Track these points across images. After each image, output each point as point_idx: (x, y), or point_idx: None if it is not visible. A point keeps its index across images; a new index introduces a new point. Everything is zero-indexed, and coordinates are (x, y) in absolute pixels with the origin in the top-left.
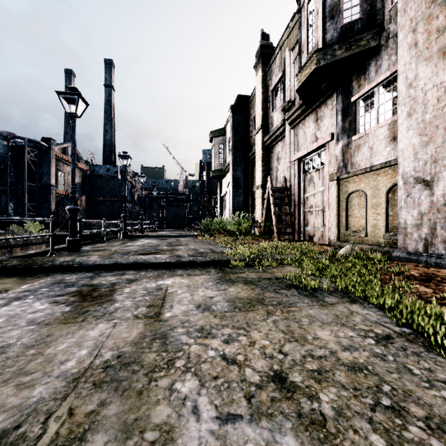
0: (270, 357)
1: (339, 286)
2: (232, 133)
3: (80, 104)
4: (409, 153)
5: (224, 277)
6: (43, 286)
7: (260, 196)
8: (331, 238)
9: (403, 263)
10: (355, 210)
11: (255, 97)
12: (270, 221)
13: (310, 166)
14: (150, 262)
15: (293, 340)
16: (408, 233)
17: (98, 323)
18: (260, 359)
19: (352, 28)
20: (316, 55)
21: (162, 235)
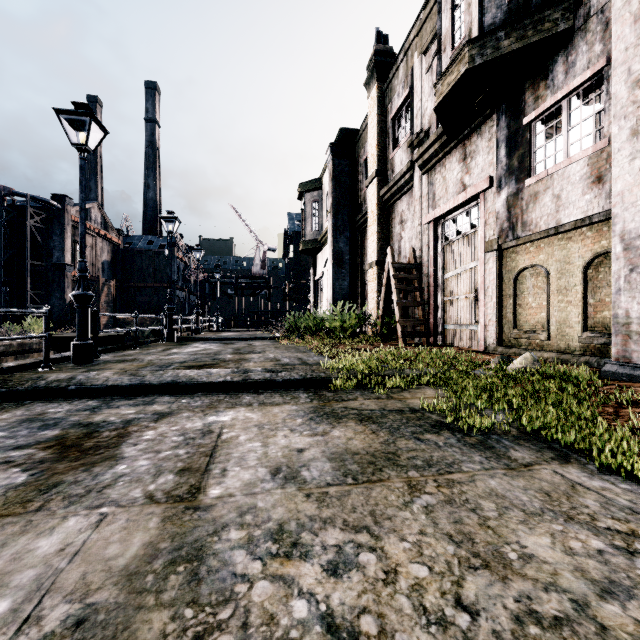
0: (439, 621)
1: (528, 427)
2: (332, 185)
3: (95, 131)
4: (634, 198)
5: (321, 407)
6: (1, 427)
7: (374, 278)
8: (488, 342)
9: (627, 383)
10: (528, 298)
11: (366, 131)
12: (390, 316)
13: (453, 230)
14: (198, 381)
15: (478, 564)
16: (632, 333)
17: (68, 514)
18: (416, 629)
19: (528, 3)
20: (467, 49)
21: (226, 338)
